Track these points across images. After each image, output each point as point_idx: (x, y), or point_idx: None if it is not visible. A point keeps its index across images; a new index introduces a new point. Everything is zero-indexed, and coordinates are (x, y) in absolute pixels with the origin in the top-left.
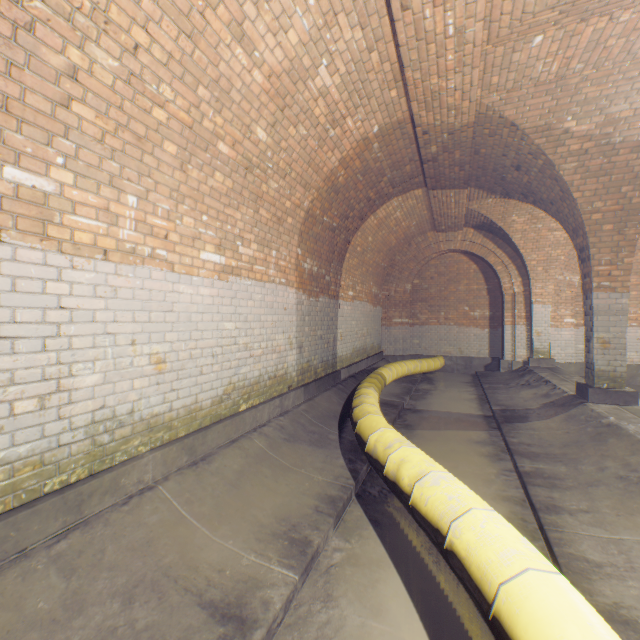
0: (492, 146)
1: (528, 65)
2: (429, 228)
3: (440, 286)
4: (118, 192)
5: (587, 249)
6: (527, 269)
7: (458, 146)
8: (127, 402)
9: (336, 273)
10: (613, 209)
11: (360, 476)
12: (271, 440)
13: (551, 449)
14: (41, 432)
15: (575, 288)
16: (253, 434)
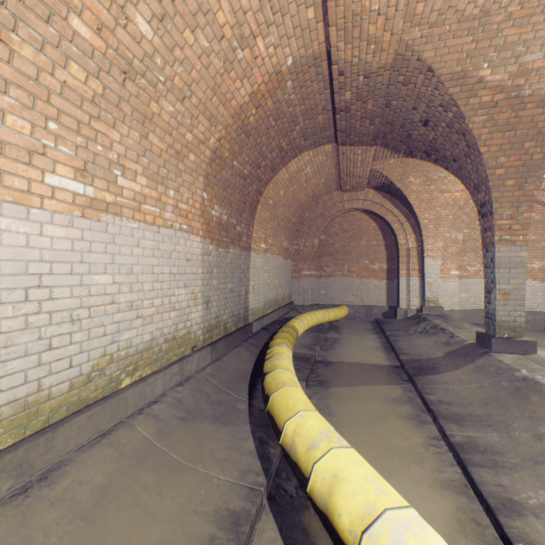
0: (404, 97)
1: None
2: (335, 187)
3: (344, 241)
4: None
5: (490, 204)
6: (420, 227)
7: (372, 94)
8: None
9: (248, 224)
10: (515, 165)
11: (273, 466)
12: (162, 423)
13: (473, 409)
14: None
15: (459, 244)
16: (137, 418)
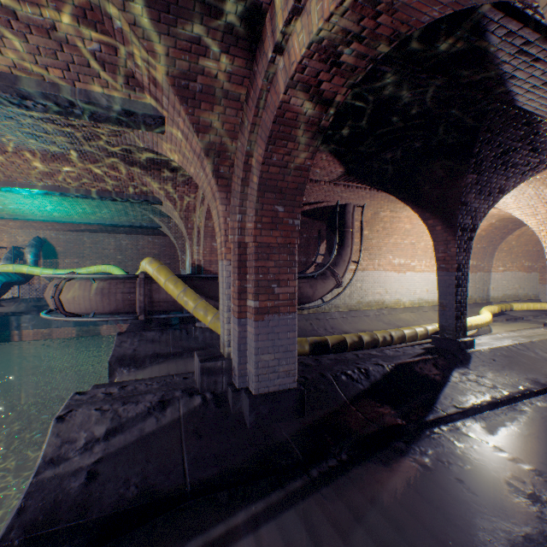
0: None
1: None
2: None
3: None
4: (421, 261)
5: None
6: None
7: None
8: (422, 296)
9: (488, 262)
10: None
11: None
12: None
13: None
14: (413, 298)
15: None
16: None
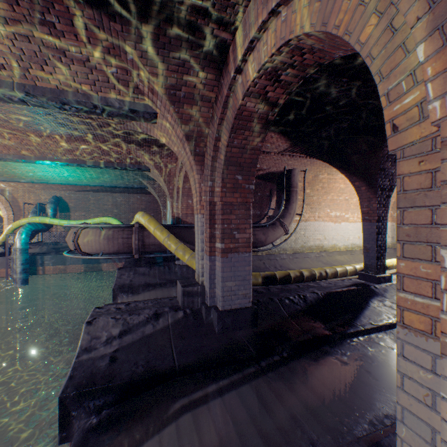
0: None
1: None
2: None
3: None
4: (354, 214)
5: None
6: None
7: None
8: (354, 242)
9: None
10: None
11: None
12: None
13: None
14: (347, 243)
15: None
16: None
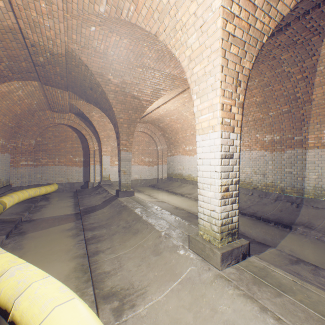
0: (78, 73)
1: (91, 39)
2: (48, 108)
3: (56, 143)
4: None
5: (119, 133)
6: (100, 139)
7: (58, 64)
8: None
9: None
10: (127, 119)
11: None
12: None
13: (102, 222)
14: None
15: None
16: None
